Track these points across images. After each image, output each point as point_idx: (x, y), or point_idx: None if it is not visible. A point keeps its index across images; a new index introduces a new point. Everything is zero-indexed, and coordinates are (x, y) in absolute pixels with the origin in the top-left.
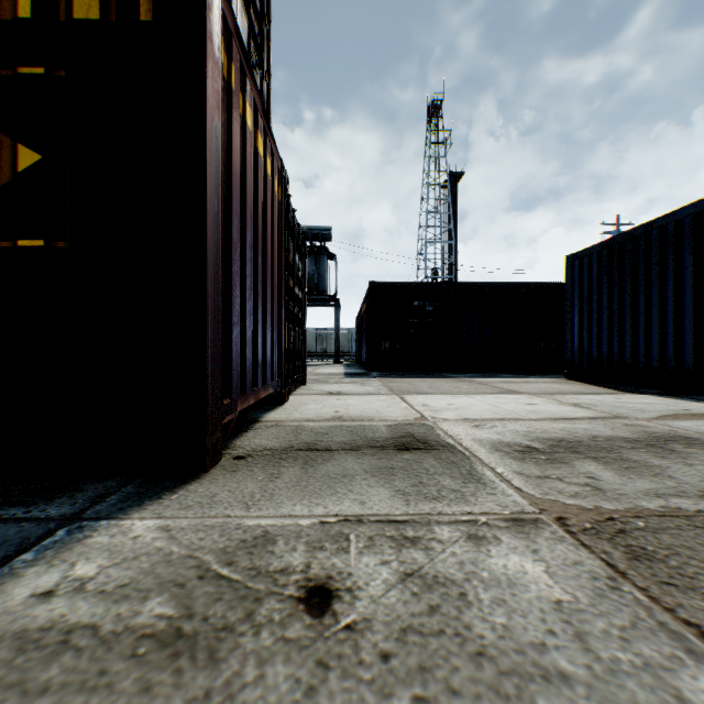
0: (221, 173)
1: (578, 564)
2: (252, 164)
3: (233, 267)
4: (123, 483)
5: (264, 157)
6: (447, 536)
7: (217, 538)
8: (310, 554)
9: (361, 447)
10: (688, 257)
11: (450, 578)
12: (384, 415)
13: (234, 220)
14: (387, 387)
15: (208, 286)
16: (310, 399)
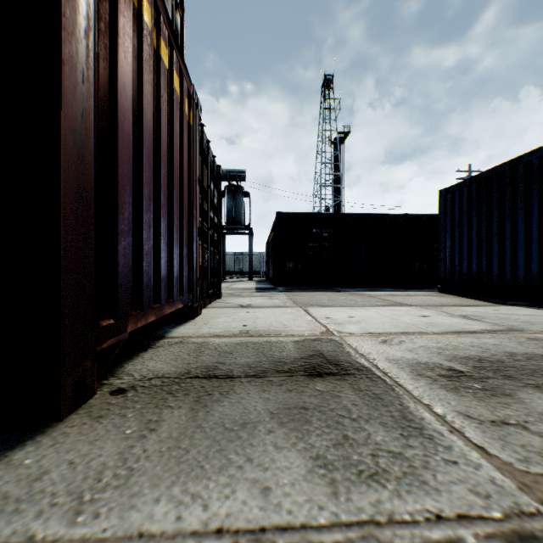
0: (94, 43)
1: None
2: (152, 67)
3: (120, 168)
4: None
5: (171, 72)
6: None
7: None
8: None
9: (267, 372)
10: None
11: None
12: (290, 329)
13: (122, 114)
14: (292, 300)
15: (65, 175)
16: (222, 312)
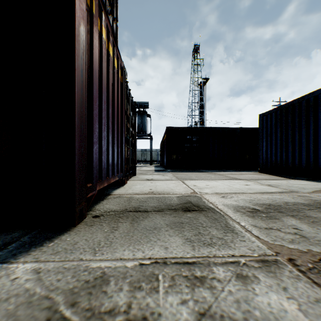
0: (85, 57)
1: (319, 302)
2: (106, 59)
3: (94, 111)
4: (23, 234)
5: (113, 58)
6: (222, 275)
7: (69, 279)
8: (131, 294)
9: (164, 209)
10: (320, 114)
11: (233, 317)
12: (175, 191)
13: (95, 86)
14: (175, 176)
15: (76, 119)
16: (137, 183)
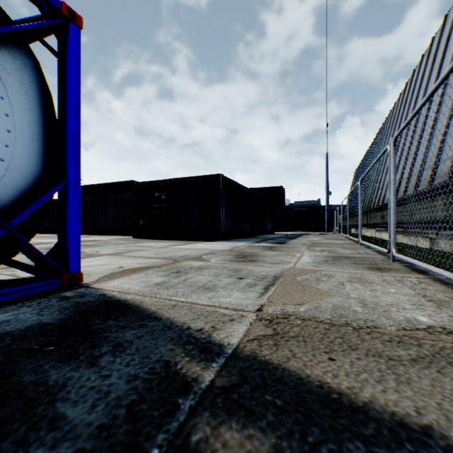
0: None
1: None
2: None
3: None
4: None
5: None
6: None
7: None
8: None
9: None
10: None
11: None
12: None
13: None
14: None
15: None
16: None
